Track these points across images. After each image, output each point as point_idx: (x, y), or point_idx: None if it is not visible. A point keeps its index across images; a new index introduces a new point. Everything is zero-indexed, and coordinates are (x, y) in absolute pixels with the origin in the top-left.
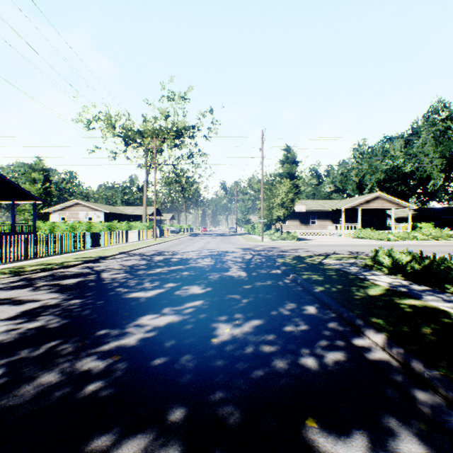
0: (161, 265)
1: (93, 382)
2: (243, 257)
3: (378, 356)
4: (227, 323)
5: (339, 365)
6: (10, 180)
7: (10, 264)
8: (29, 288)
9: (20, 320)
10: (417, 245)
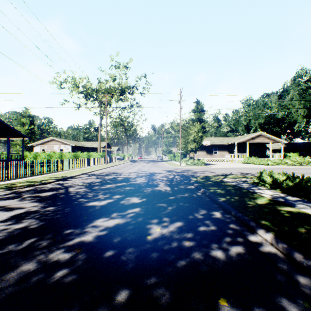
0: (110, 182)
1: (61, 270)
2: (167, 176)
3: (268, 249)
4: (158, 225)
5: (240, 256)
6: (6, 123)
7: (5, 181)
8: (17, 199)
9: (10, 223)
10: (288, 168)
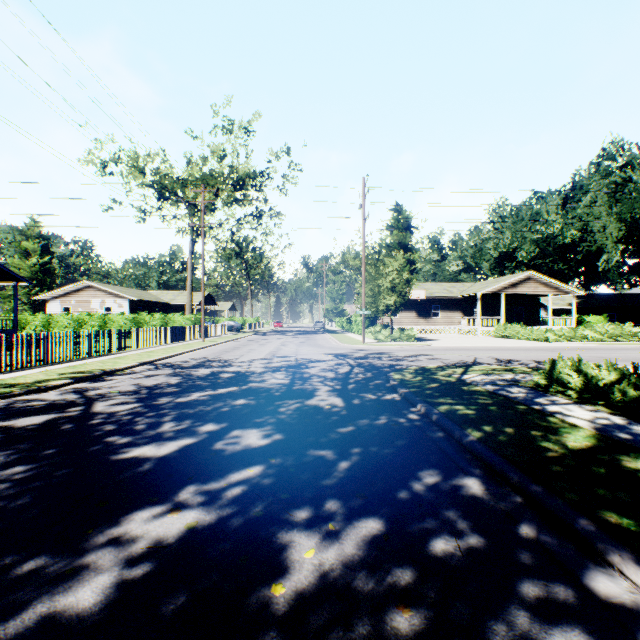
0: (201, 386)
1: None
2: (336, 369)
3: None
4: (310, 531)
5: None
6: None
7: None
8: None
9: None
10: (592, 349)
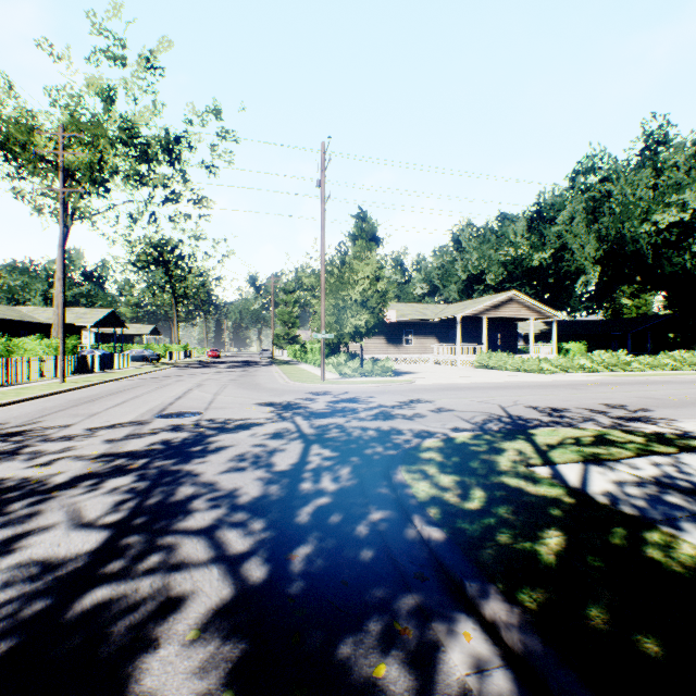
0: None
1: None
2: (269, 457)
3: None
4: None
5: None
6: None
7: None
8: None
9: None
10: (612, 384)
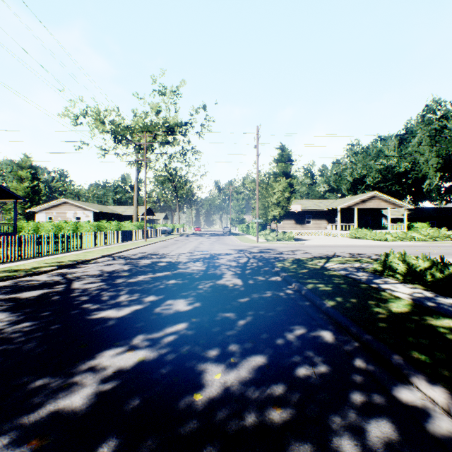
0: (145, 271)
1: None
2: (237, 260)
3: (445, 428)
4: (218, 363)
5: None
6: None
7: None
8: None
9: None
10: (418, 246)
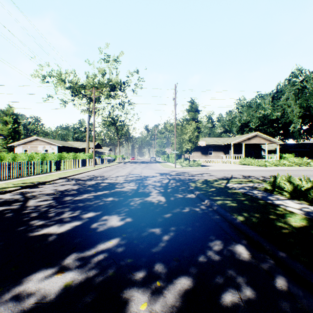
0: (89, 190)
1: None
2: (161, 181)
3: None
4: (144, 287)
5: None
6: None
7: None
8: None
9: None
10: (289, 170)
